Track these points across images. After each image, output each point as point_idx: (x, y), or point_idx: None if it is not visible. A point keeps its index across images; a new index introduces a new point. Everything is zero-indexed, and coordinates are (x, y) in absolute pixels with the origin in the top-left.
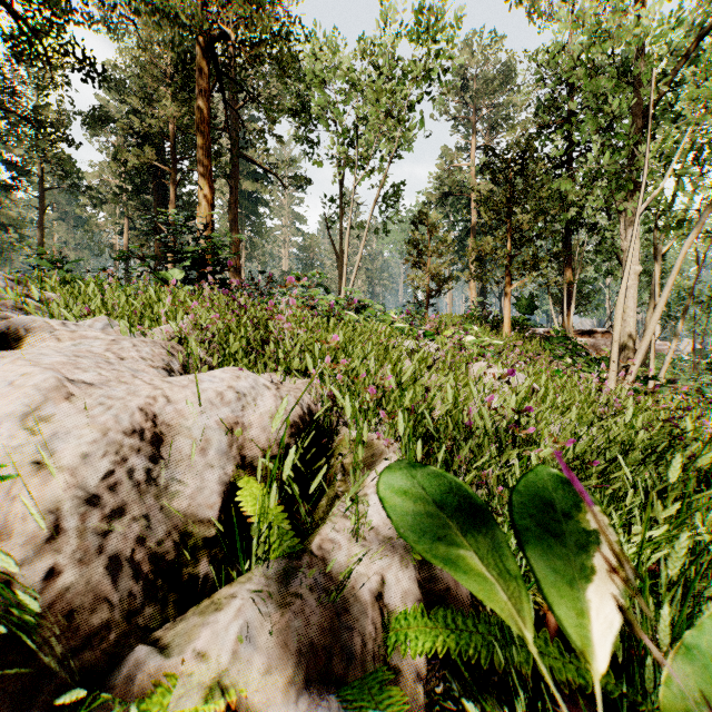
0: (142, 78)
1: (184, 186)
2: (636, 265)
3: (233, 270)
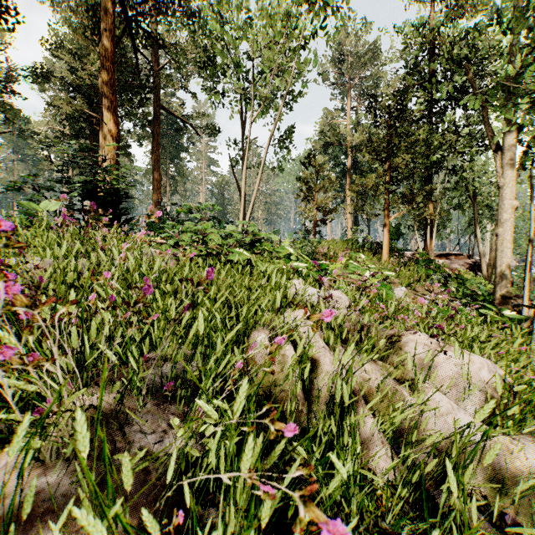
0: (75, 38)
1: None
2: (513, 200)
3: (155, 202)
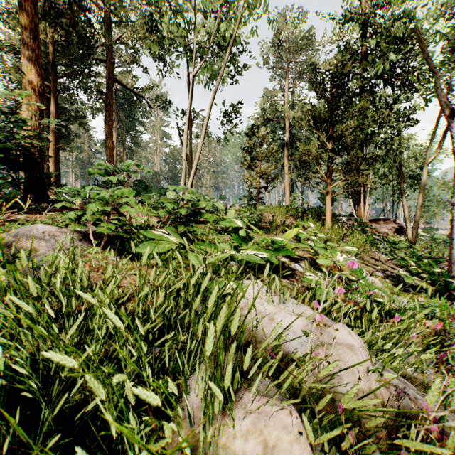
0: None
1: (72, 104)
2: None
3: None
